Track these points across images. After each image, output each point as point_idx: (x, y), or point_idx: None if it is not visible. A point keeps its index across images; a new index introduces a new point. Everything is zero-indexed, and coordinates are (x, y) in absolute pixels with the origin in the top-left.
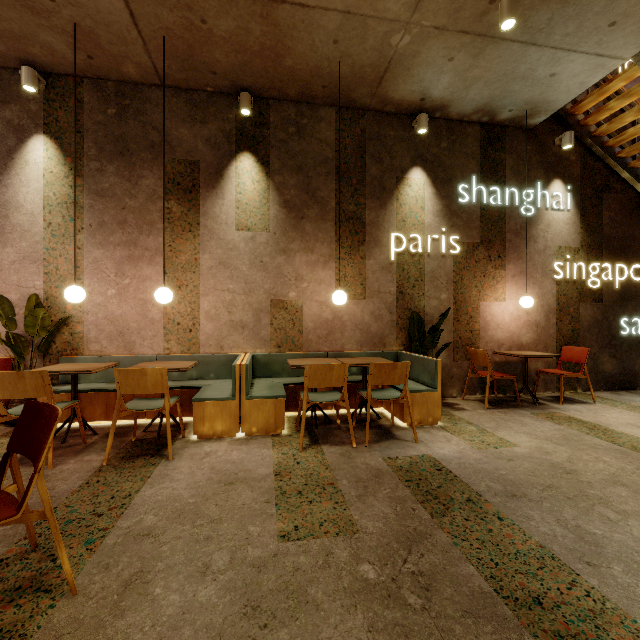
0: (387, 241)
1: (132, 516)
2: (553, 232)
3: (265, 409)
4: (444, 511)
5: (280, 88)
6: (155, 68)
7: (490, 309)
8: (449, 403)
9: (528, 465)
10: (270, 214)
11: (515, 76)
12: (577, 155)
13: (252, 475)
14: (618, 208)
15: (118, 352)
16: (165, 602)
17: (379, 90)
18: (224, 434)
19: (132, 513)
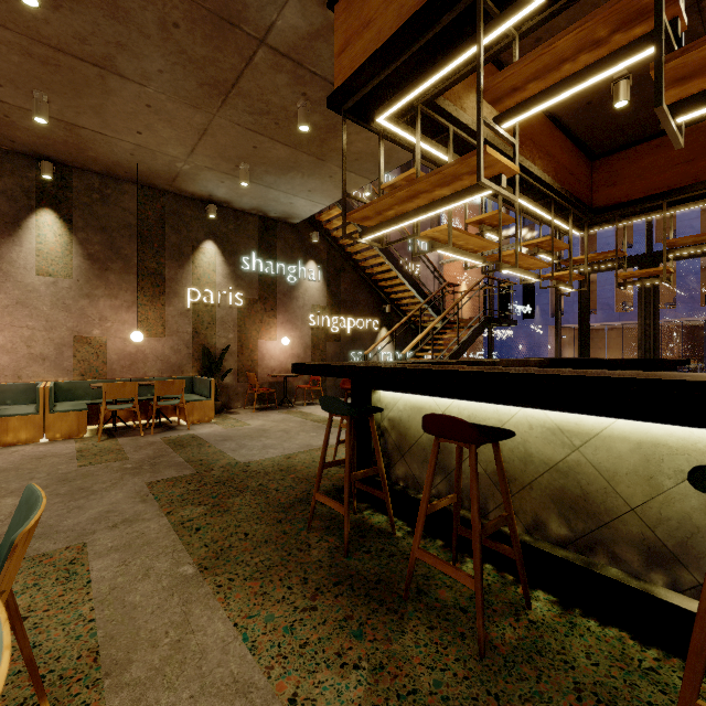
0: (185, 293)
1: None
2: (309, 295)
3: (69, 420)
4: (183, 448)
5: (84, 164)
6: None
7: (266, 345)
8: (232, 411)
9: (247, 431)
10: (74, 264)
11: (269, 198)
12: (325, 246)
13: (59, 454)
14: (350, 283)
15: None
16: (10, 487)
17: (175, 184)
18: (29, 441)
19: None
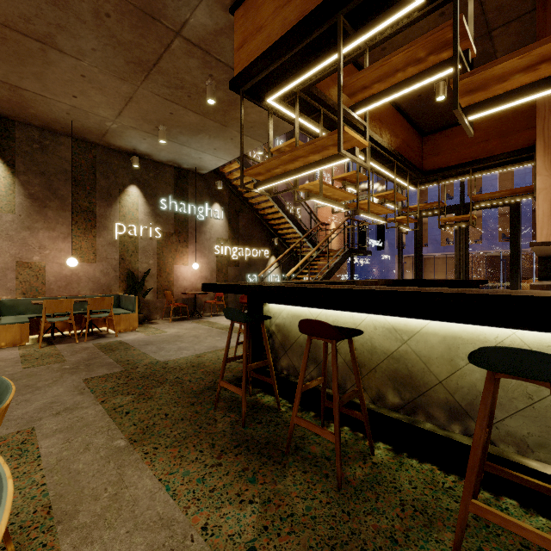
0: (113, 227)
1: None
2: (215, 230)
3: (12, 331)
4: (112, 352)
5: (25, 119)
6: None
7: (180, 269)
8: (152, 322)
9: (165, 337)
10: (16, 201)
11: (183, 154)
12: (227, 192)
13: (4, 359)
14: (247, 221)
15: None
16: None
17: (104, 139)
18: None
19: None
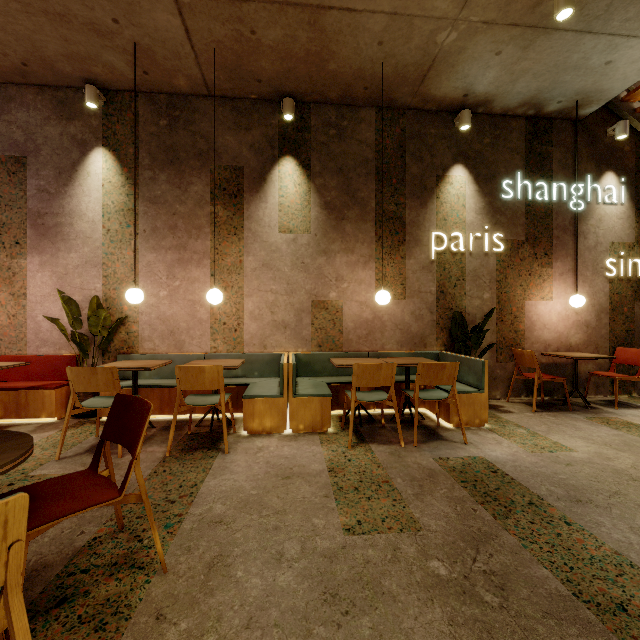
0: (428, 240)
1: (202, 504)
2: (605, 227)
3: (312, 407)
4: (506, 513)
5: (322, 92)
6: (204, 79)
7: (536, 309)
8: (493, 405)
9: (589, 470)
10: (311, 216)
11: (566, 66)
12: (632, 145)
13: (307, 470)
14: None
15: (169, 350)
16: (248, 584)
17: (421, 88)
18: (273, 430)
19: (201, 501)
